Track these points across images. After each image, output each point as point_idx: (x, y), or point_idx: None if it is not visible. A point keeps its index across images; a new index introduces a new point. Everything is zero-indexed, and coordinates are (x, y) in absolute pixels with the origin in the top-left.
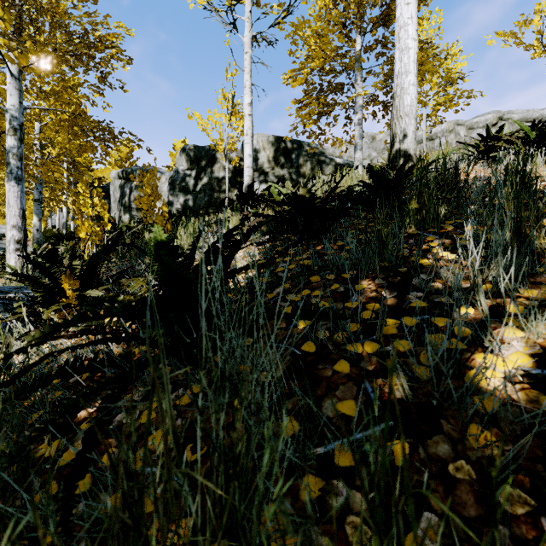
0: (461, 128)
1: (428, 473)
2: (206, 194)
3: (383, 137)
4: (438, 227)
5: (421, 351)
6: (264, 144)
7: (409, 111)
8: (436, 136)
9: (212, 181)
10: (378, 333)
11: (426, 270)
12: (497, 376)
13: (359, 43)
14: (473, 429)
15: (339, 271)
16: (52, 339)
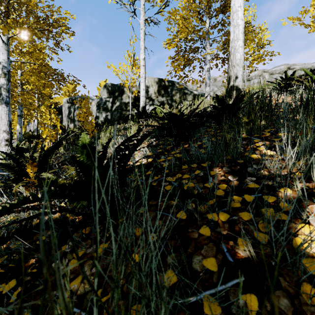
0: (266, 74)
1: None
2: (118, 112)
3: (221, 79)
4: (261, 133)
5: (259, 221)
6: (152, 83)
7: (239, 62)
8: (251, 78)
9: (121, 104)
10: (228, 206)
11: (255, 162)
12: None
13: (208, 23)
14: (304, 287)
15: (199, 162)
16: (6, 214)
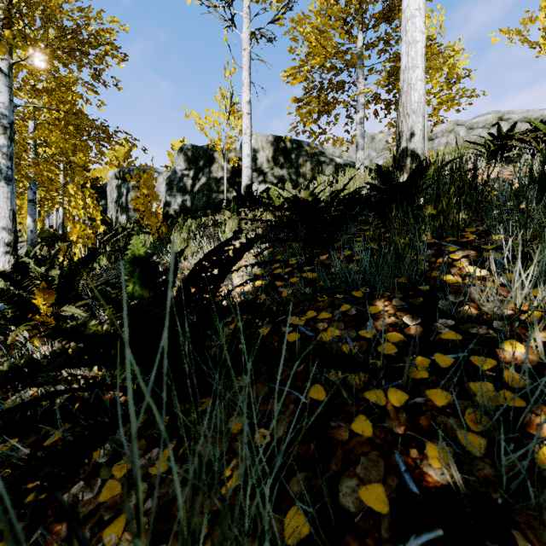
0: (461, 128)
1: None
2: (204, 195)
3: (382, 137)
4: (459, 235)
5: (466, 408)
6: (263, 144)
7: (417, 108)
8: (436, 136)
9: (210, 181)
10: (405, 377)
11: (452, 290)
12: None
13: (361, 39)
14: None
15: (349, 287)
16: None
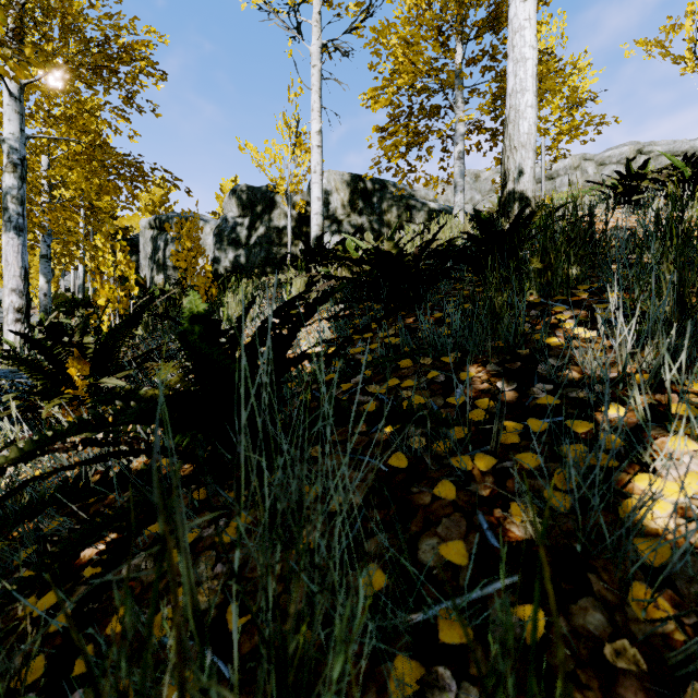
0: (590, 164)
1: (575, 657)
2: (262, 249)
3: (489, 176)
4: (569, 293)
5: (556, 469)
6: (338, 184)
7: (527, 141)
8: (557, 174)
9: (270, 231)
10: (494, 442)
11: (555, 353)
12: (665, 509)
13: (460, 53)
14: (636, 590)
15: (438, 353)
16: (41, 454)
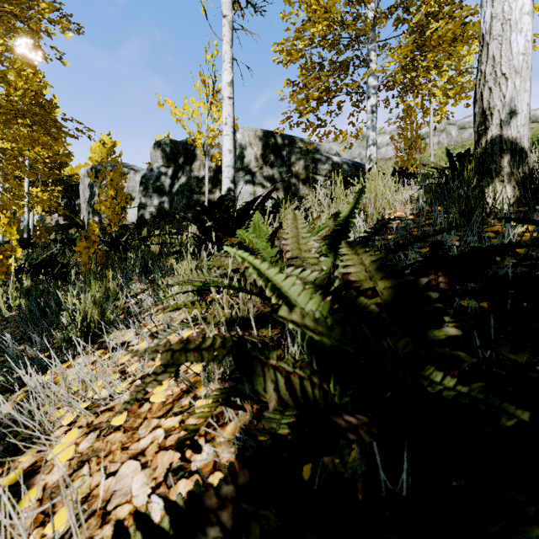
0: (453, 127)
1: None
2: (183, 196)
3: None
4: None
5: None
6: (251, 139)
7: (522, 64)
8: (427, 135)
9: (190, 181)
10: None
11: None
12: None
13: (372, 6)
14: None
15: None
16: None
